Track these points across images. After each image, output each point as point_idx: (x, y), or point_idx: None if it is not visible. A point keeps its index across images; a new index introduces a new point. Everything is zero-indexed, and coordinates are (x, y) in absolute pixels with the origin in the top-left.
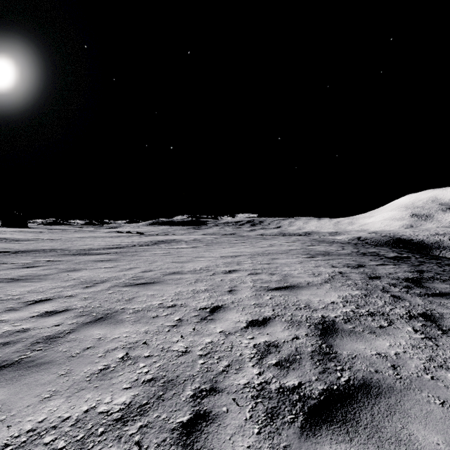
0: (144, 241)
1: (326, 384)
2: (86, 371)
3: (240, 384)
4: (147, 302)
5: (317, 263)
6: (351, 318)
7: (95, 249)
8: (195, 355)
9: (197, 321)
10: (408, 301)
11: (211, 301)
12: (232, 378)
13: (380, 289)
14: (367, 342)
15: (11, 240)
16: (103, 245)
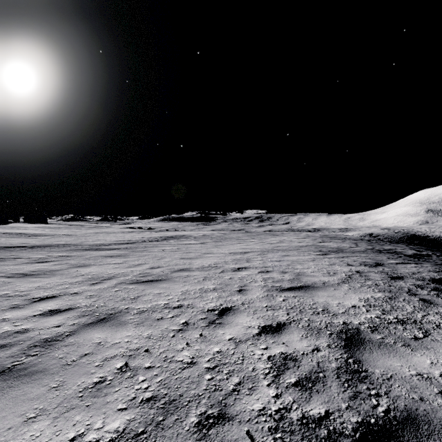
0: (154, 237)
1: (360, 416)
2: (79, 384)
3: (253, 410)
4: (152, 302)
5: (331, 261)
6: (379, 326)
7: (107, 245)
8: (202, 368)
9: (204, 325)
10: (441, 307)
11: (220, 302)
12: (244, 401)
13: (405, 291)
14: (402, 357)
15: (30, 235)
16: (115, 240)
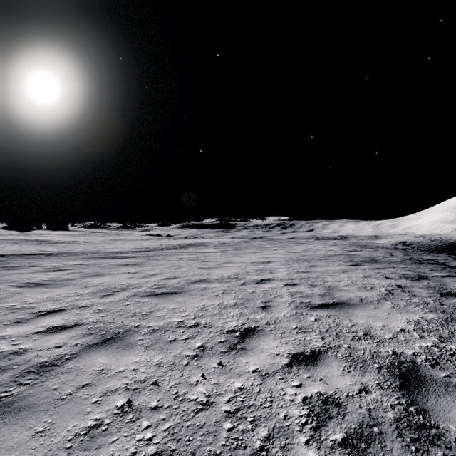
0: (172, 244)
1: None
2: (70, 429)
3: None
4: (165, 319)
5: (365, 272)
6: (440, 359)
7: (124, 253)
8: (220, 411)
9: (223, 351)
10: None
11: (242, 320)
12: None
13: None
14: None
15: (50, 242)
16: (132, 248)
